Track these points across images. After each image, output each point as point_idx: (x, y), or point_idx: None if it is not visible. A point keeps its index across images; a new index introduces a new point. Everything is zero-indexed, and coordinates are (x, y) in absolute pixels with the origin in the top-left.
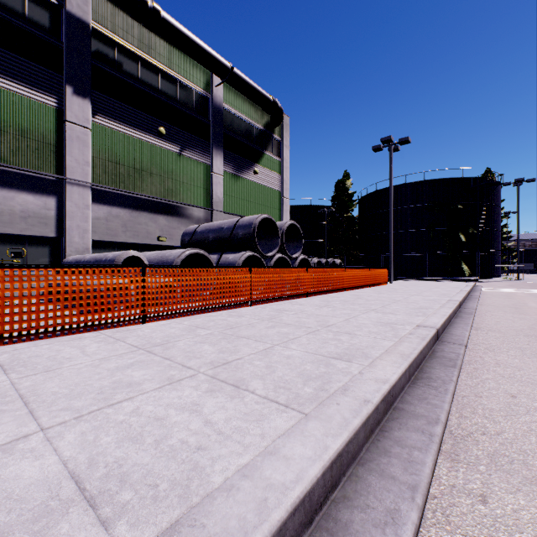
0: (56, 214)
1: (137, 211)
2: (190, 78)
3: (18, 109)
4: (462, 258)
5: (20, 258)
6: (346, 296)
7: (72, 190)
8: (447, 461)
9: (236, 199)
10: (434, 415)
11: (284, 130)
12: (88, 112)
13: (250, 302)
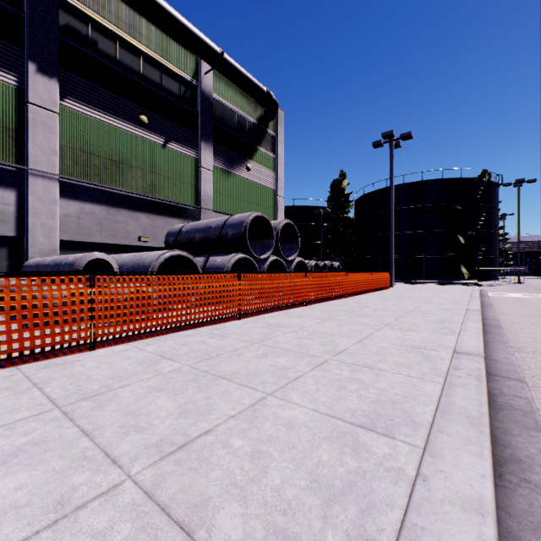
0: (16, 210)
1: (114, 207)
2: (175, 63)
3: None
4: (461, 261)
5: None
6: (350, 304)
7: (36, 182)
8: None
9: (227, 197)
10: None
11: (279, 125)
12: (55, 93)
13: (239, 315)
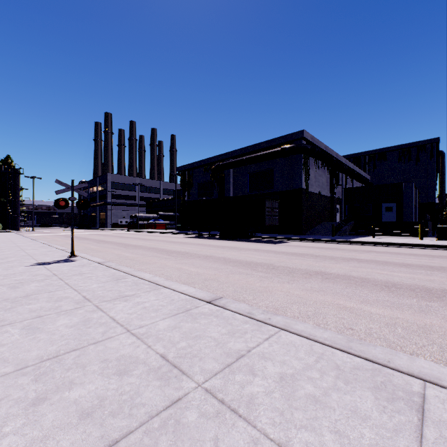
0: None
1: None
2: None
3: None
4: None
5: None
6: None
7: None
8: None
9: None
10: None
11: None
12: None
13: None
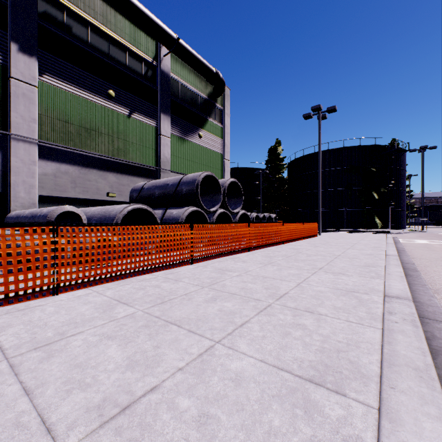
0: (0, 169)
1: (86, 168)
2: (139, 47)
3: None
4: (375, 213)
5: None
6: (286, 250)
7: (17, 145)
8: None
9: (182, 159)
10: None
11: (226, 100)
12: (35, 70)
13: (191, 260)
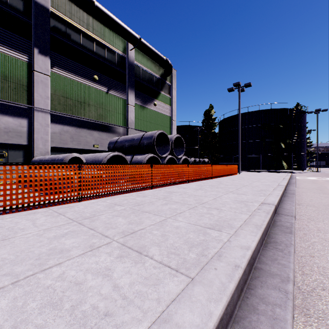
0: (27, 130)
1: (80, 128)
2: (113, 45)
3: (2, 62)
4: (282, 158)
5: (4, 158)
6: (213, 182)
7: (38, 114)
8: (301, 315)
9: (142, 121)
10: (285, 274)
11: (173, 78)
12: (48, 65)
13: (151, 186)
